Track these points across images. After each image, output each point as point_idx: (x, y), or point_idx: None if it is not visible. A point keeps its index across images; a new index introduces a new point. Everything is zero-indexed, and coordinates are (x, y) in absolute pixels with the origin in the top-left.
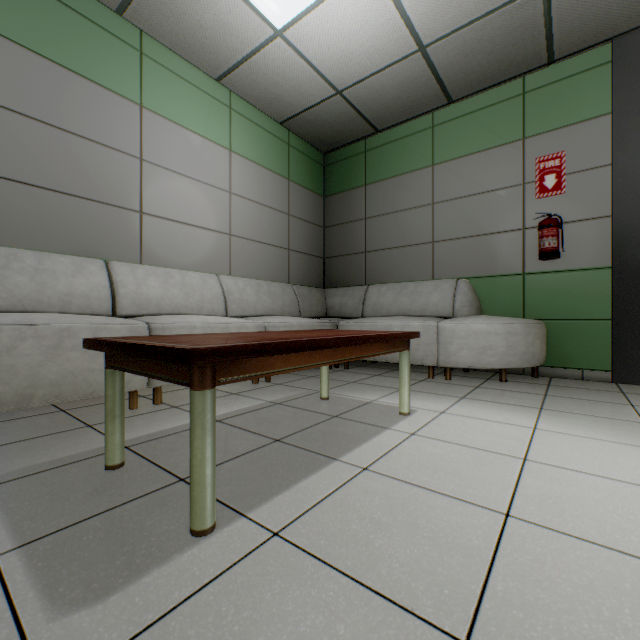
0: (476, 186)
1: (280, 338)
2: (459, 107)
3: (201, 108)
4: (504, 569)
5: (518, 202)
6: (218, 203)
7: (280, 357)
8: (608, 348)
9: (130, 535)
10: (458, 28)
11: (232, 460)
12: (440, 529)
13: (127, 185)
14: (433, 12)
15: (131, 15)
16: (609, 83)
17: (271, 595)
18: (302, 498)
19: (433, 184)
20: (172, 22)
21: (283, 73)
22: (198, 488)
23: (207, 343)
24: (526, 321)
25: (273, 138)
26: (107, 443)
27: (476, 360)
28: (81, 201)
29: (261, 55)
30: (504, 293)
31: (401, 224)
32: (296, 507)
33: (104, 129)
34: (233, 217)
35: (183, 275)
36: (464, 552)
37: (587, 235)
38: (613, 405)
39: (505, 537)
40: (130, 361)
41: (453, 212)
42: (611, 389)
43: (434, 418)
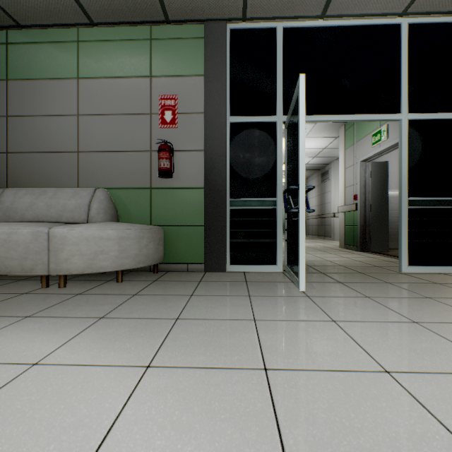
0: (116, 107)
1: None
2: (102, 32)
3: None
4: None
5: (147, 128)
6: None
7: None
8: (203, 246)
9: None
10: None
11: None
12: None
13: None
14: None
15: None
16: (203, 53)
17: None
18: None
19: (79, 96)
20: None
21: None
22: None
23: None
24: (142, 227)
25: None
26: None
27: (89, 265)
28: None
29: None
30: (137, 203)
31: (47, 129)
32: None
33: None
34: None
35: None
36: None
37: (191, 162)
38: (177, 298)
39: None
40: None
41: (97, 126)
42: (196, 279)
43: None
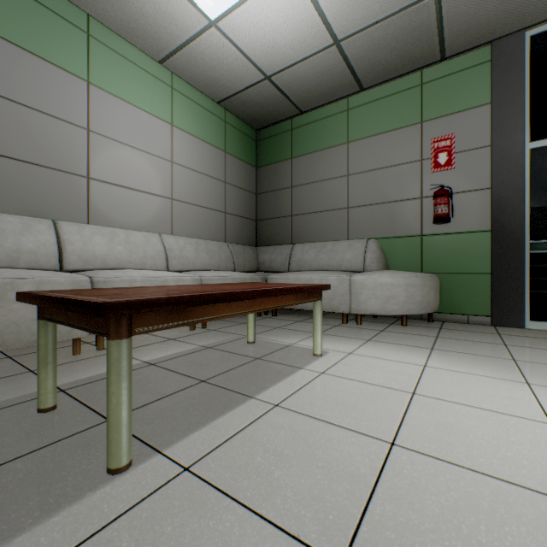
0: (383, 161)
1: (200, 291)
2: (369, 94)
3: (145, 86)
4: (384, 494)
5: (417, 175)
6: (161, 171)
7: (198, 308)
8: (488, 297)
9: (49, 475)
10: (366, 26)
11: (159, 400)
12: (333, 459)
13: (75, 153)
14: (345, 12)
15: (78, 0)
16: (489, 78)
17: (172, 528)
18: (216, 434)
19: (348, 159)
20: (116, 8)
21: (218, 59)
22: (113, 430)
23: (126, 296)
24: (423, 275)
25: (211, 115)
26: (40, 388)
27: (382, 308)
28: (30, 166)
29: (198, 42)
30: (406, 251)
31: (321, 192)
32: (209, 443)
33: (53, 102)
34: (175, 183)
35: (128, 234)
36: (351, 479)
37: (472, 204)
38: (490, 345)
39: (388, 464)
40: (58, 313)
41: (364, 183)
42: (490, 331)
43: (342, 358)
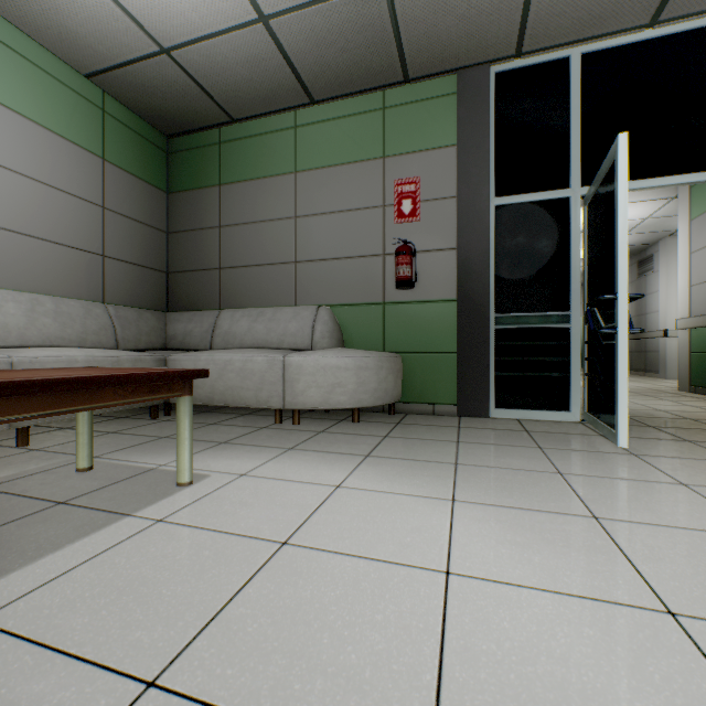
0: (340, 202)
1: None
2: (323, 110)
3: None
4: None
5: (379, 225)
6: None
7: None
8: (455, 381)
9: None
10: (302, 5)
11: None
12: None
13: None
14: None
15: None
16: (455, 115)
17: None
18: None
19: (296, 194)
20: None
21: None
22: None
23: None
24: (380, 354)
25: (73, 94)
26: None
27: (325, 400)
28: None
29: None
30: (366, 324)
31: (261, 238)
32: None
33: None
34: None
35: None
36: None
37: (438, 266)
38: (441, 443)
39: None
40: None
41: (317, 229)
42: (452, 424)
43: (222, 486)
